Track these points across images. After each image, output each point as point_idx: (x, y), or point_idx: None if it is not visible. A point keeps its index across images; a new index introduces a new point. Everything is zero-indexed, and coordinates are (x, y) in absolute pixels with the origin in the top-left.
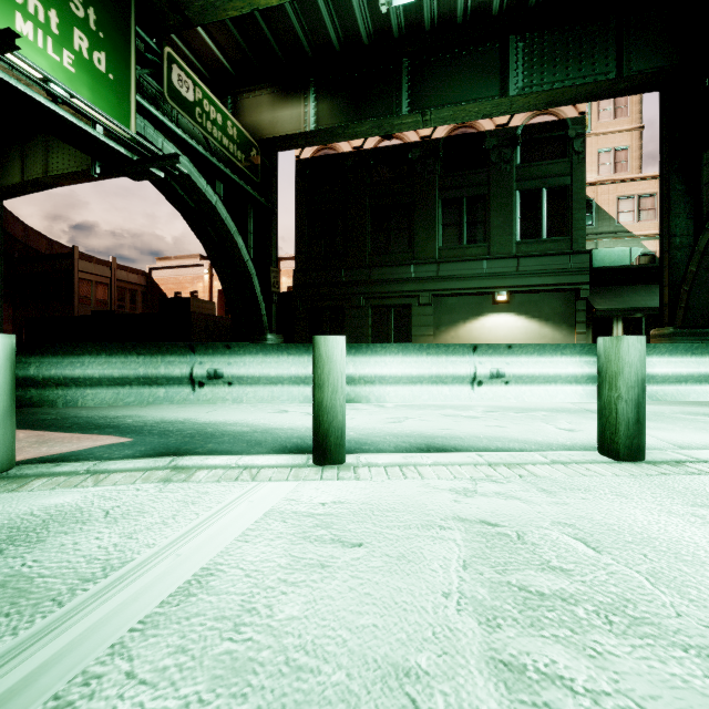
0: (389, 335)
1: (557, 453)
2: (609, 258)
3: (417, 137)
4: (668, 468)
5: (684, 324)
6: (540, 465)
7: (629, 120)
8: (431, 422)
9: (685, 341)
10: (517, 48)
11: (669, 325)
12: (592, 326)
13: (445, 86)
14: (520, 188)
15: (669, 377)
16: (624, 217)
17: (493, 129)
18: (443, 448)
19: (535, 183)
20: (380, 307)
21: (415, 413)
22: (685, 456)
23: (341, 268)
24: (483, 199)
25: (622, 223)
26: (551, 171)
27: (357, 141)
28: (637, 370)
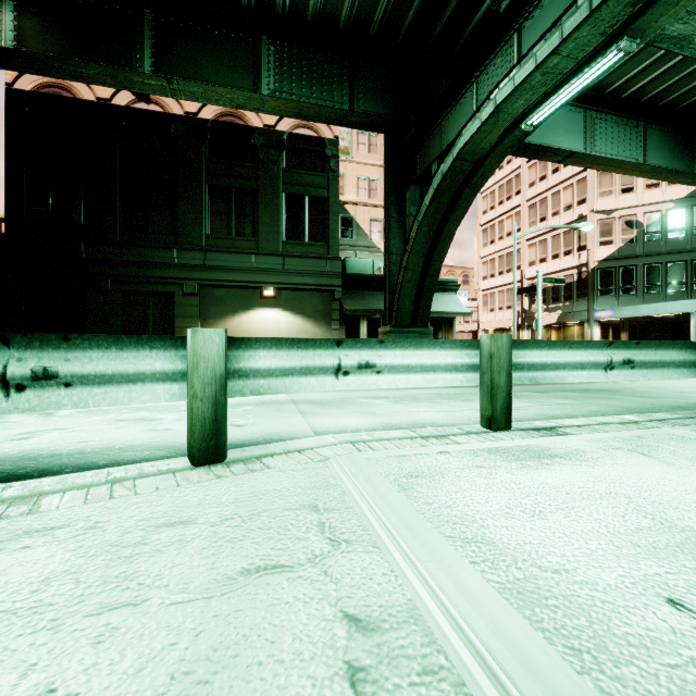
0: (147, 325)
1: (139, 466)
2: (359, 267)
3: (181, 111)
4: (237, 467)
5: (396, 324)
6: (74, 491)
7: (379, 157)
8: (82, 433)
9: (397, 338)
10: (270, 50)
11: (389, 324)
12: (345, 323)
13: (196, 60)
14: (286, 191)
15: (273, 370)
16: (375, 236)
17: (262, 127)
18: (25, 473)
19: (299, 189)
20: (135, 293)
21: (83, 421)
22: (278, 449)
23: (80, 241)
24: (252, 194)
25: (373, 240)
26: (312, 181)
27: (103, 91)
28: (215, 365)
